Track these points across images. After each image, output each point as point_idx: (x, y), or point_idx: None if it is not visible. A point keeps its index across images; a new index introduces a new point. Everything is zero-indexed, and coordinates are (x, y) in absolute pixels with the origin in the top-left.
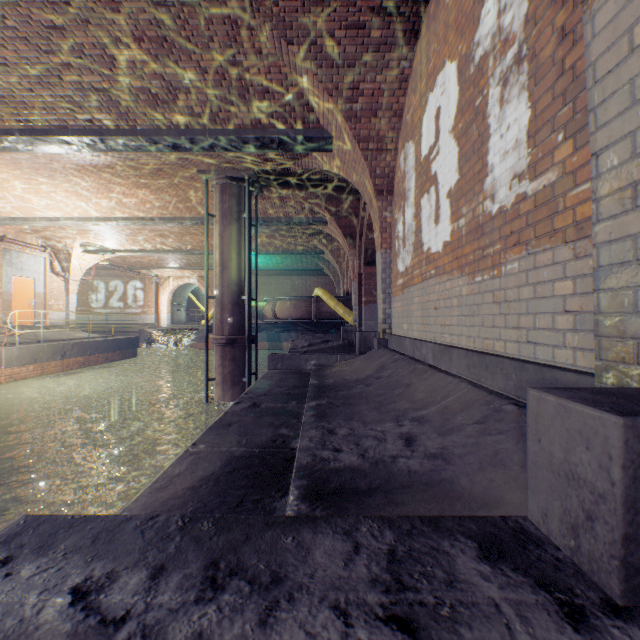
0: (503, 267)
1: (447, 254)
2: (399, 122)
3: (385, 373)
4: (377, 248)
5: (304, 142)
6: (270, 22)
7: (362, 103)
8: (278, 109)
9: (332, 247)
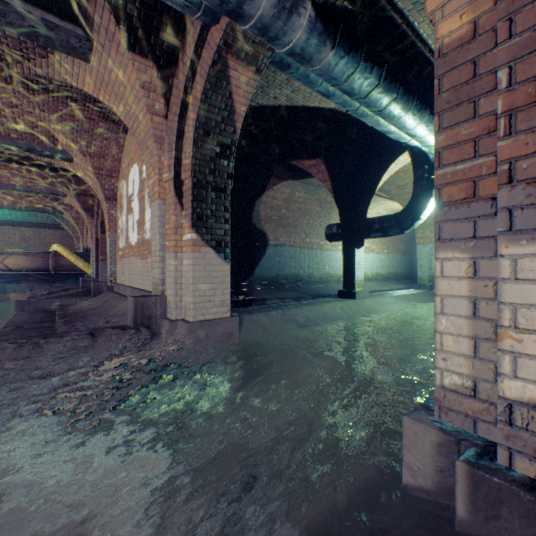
0: (148, 259)
1: (137, 248)
2: (120, 164)
3: (107, 304)
4: (107, 230)
5: (50, 154)
6: (28, 99)
7: (95, 150)
8: (28, 133)
9: (72, 210)
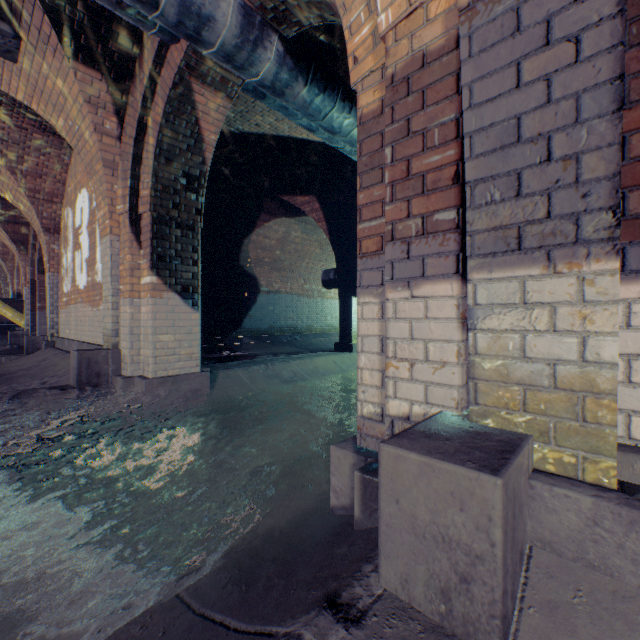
0: (100, 307)
1: (86, 292)
2: (64, 187)
3: (46, 362)
4: (47, 270)
5: None
6: None
7: (29, 167)
8: None
9: None
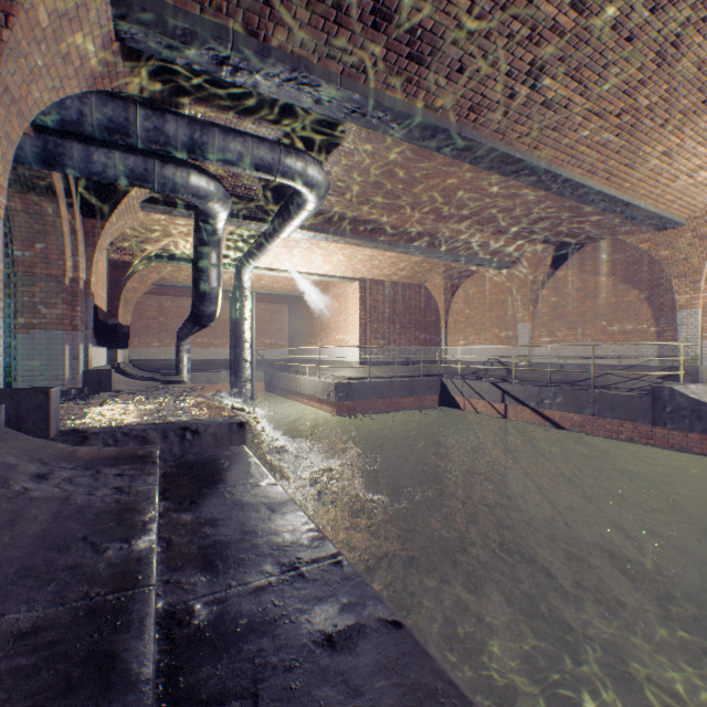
0: None
1: None
2: None
3: None
4: None
5: None
6: None
7: None
8: None
9: None
